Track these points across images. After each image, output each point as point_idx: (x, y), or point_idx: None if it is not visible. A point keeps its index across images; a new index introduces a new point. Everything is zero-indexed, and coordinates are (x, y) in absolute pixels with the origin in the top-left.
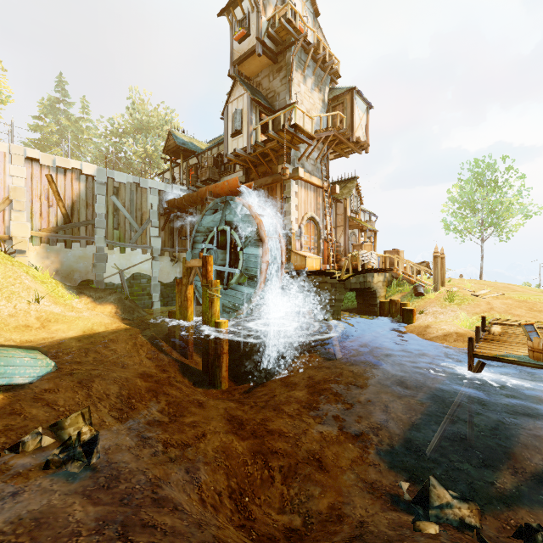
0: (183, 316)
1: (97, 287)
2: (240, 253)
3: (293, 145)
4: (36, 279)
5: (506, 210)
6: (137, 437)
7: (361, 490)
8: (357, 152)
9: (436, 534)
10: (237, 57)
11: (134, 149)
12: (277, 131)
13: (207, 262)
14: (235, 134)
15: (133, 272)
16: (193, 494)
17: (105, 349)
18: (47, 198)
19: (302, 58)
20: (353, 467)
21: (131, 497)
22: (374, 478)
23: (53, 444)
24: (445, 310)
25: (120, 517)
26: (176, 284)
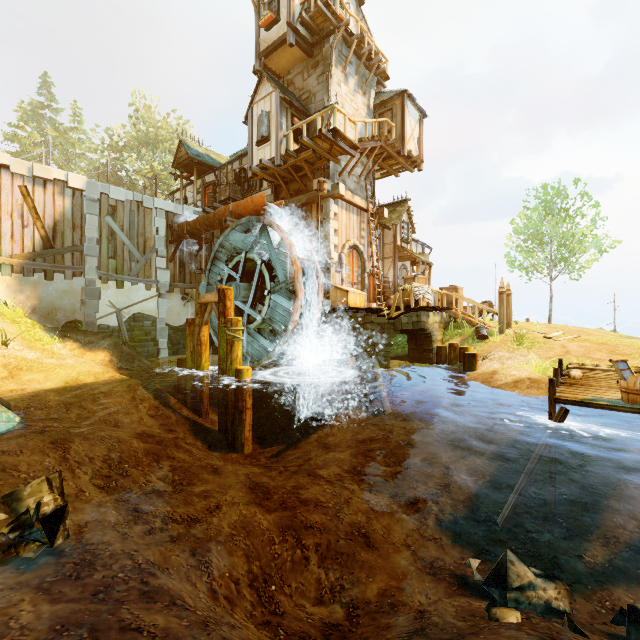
0: (196, 365)
1: (88, 329)
2: (267, 286)
3: (333, 156)
4: (4, 318)
5: (578, 244)
6: (128, 510)
7: (419, 571)
8: (408, 169)
9: (518, 623)
10: (264, 48)
11: (138, 167)
12: (313, 137)
13: (226, 296)
14: (261, 142)
15: (134, 312)
16: (199, 583)
17: (94, 403)
18: (21, 215)
19: (343, 53)
20: (408, 543)
21: (109, 590)
22: (435, 556)
23: (5, 521)
24: (513, 354)
25: (90, 618)
26: (188, 325)
